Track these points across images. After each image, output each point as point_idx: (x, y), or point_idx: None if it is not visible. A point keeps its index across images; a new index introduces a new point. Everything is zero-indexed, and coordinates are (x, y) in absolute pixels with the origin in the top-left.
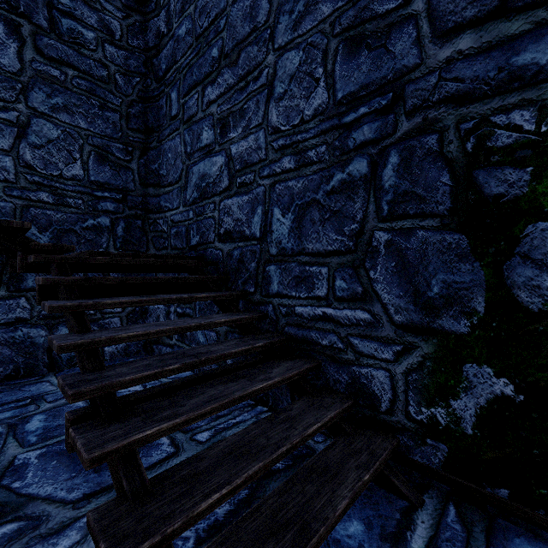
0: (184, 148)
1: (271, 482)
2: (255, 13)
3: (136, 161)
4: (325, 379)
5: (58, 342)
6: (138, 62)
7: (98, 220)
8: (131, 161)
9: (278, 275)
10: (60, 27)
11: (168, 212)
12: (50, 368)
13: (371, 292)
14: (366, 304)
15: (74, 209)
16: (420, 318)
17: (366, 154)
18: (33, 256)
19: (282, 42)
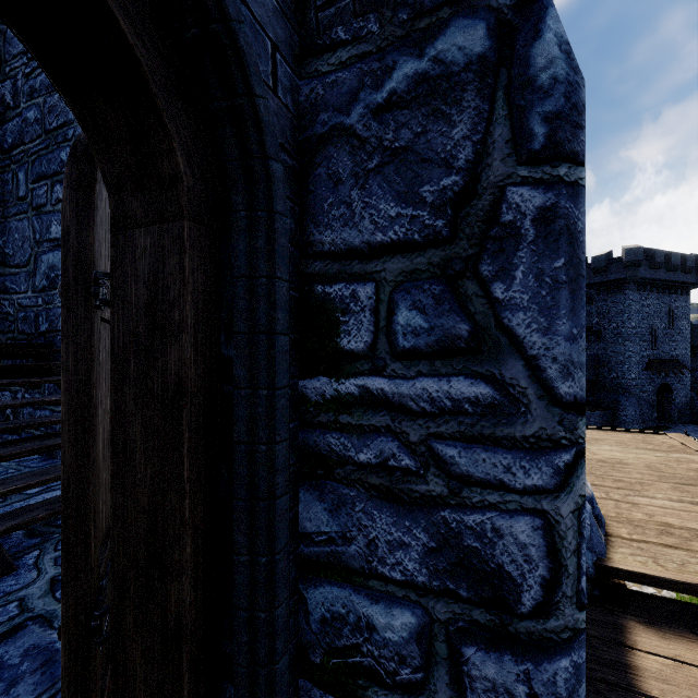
0: (33, 234)
1: None
2: None
3: None
4: None
5: None
6: None
7: None
8: None
9: None
10: None
11: (15, 295)
12: None
13: None
14: None
15: None
16: None
17: None
18: None
19: None
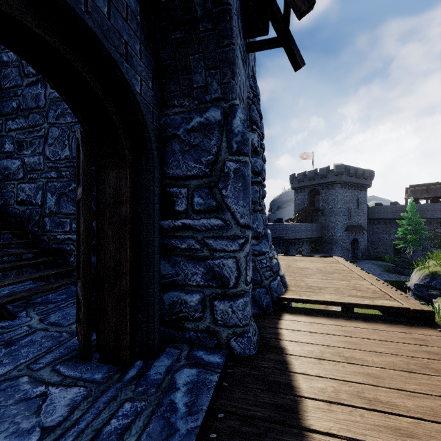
0: None
1: (36, 295)
2: (38, 100)
3: None
4: (69, 263)
5: None
6: None
7: None
8: None
9: (50, 222)
10: None
11: None
12: None
13: None
14: None
15: None
16: None
17: None
18: None
19: (52, 121)
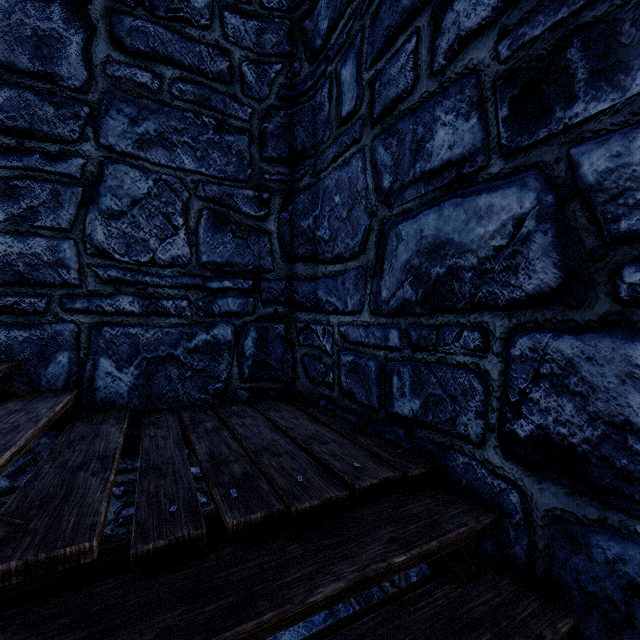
0: (373, 180)
1: None
2: None
3: (275, 216)
4: None
5: None
6: (278, 36)
7: (212, 332)
8: (267, 217)
9: None
10: None
11: (333, 316)
12: None
13: None
14: None
15: (173, 318)
16: None
17: None
18: None
19: None
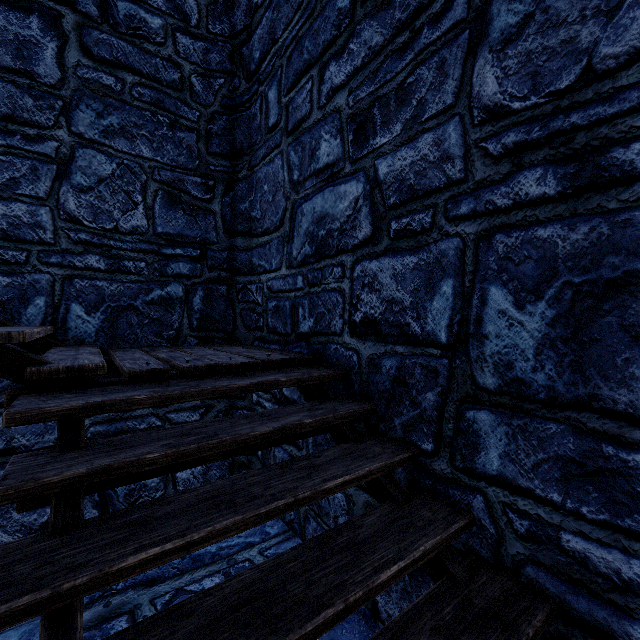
0: (288, 174)
1: None
2: None
3: (219, 200)
4: None
5: None
6: (221, 56)
7: (166, 289)
8: (212, 200)
9: (503, 437)
10: (115, 14)
11: (263, 275)
12: (102, 509)
13: None
14: None
15: (134, 276)
16: None
17: None
18: (4, 416)
19: None
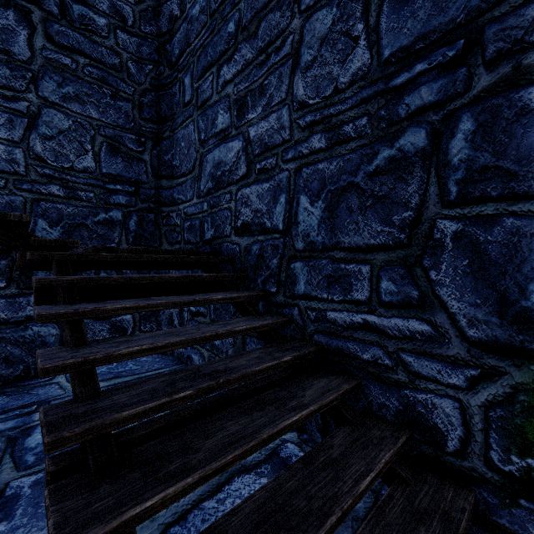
0: (198, 135)
1: None
2: None
3: (149, 152)
4: (367, 402)
5: (42, 363)
6: (150, 49)
7: (109, 214)
8: (144, 152)
9: (305, 273)
10: (71, 14)
11: (181, 205)
12: None
13: (431, 297)
14: (425, 312)
15: (85, 202)
16: (509, 336)
17: (425, 122)
18: (29, 253)
19: (311, 1)
